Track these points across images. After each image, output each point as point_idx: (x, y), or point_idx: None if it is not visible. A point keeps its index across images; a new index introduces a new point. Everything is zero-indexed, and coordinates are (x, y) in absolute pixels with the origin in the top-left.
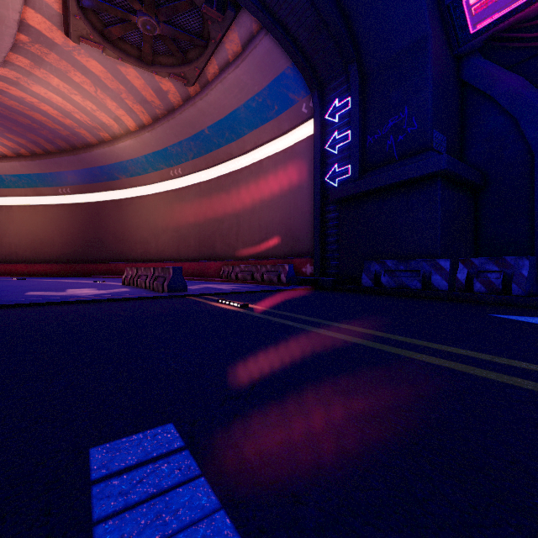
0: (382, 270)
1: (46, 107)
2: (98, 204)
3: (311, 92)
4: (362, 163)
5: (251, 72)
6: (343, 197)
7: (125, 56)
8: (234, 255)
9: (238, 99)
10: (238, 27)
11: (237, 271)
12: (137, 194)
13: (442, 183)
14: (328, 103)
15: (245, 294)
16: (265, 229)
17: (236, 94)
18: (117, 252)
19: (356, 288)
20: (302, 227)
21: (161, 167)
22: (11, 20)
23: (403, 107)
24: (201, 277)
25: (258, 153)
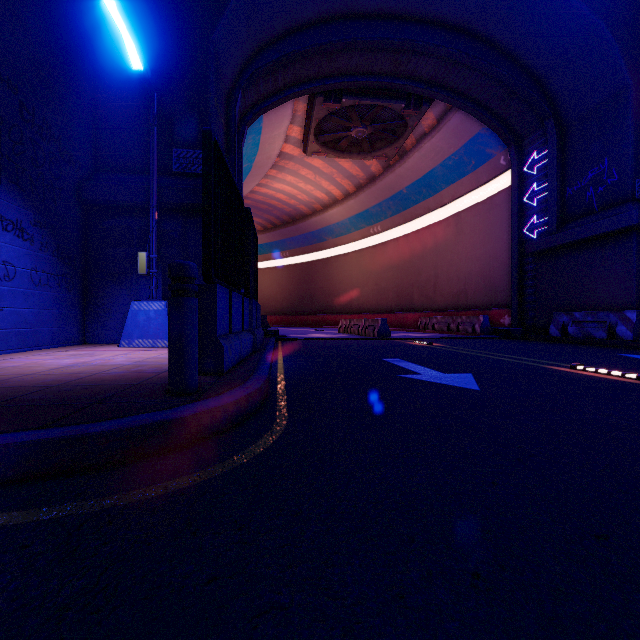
0: (570, 321)
1: (280, 195)
2: (309, 264)
3: (507, 147)
4: (561, 215)
5: (446, 139)
6: (538, 250)
7: (341, 154)
8: (432, 306)
9: (434, 161)
10: (432, 108)
11: (434, 322)
12: (340, 252)
13: (639, 236)
14: (526, 156)
15: (435, 339)
16: (463, 280)
17: (432, 157)
18: (324, 305)
19: (544, 338)
20: (501, 278)
21: (362, 226)
22: (274, 155)
23: (602, 158)
24: (399, 328)
25: (456, 205)
